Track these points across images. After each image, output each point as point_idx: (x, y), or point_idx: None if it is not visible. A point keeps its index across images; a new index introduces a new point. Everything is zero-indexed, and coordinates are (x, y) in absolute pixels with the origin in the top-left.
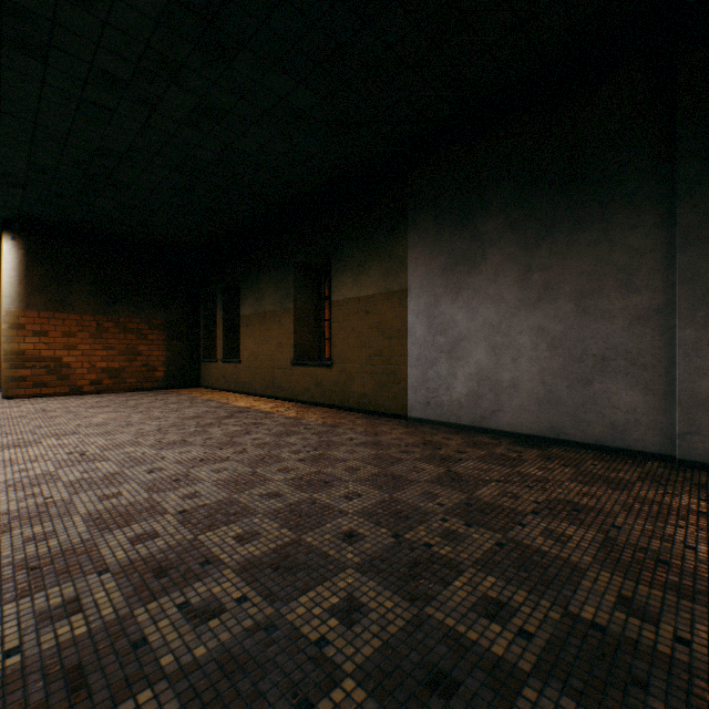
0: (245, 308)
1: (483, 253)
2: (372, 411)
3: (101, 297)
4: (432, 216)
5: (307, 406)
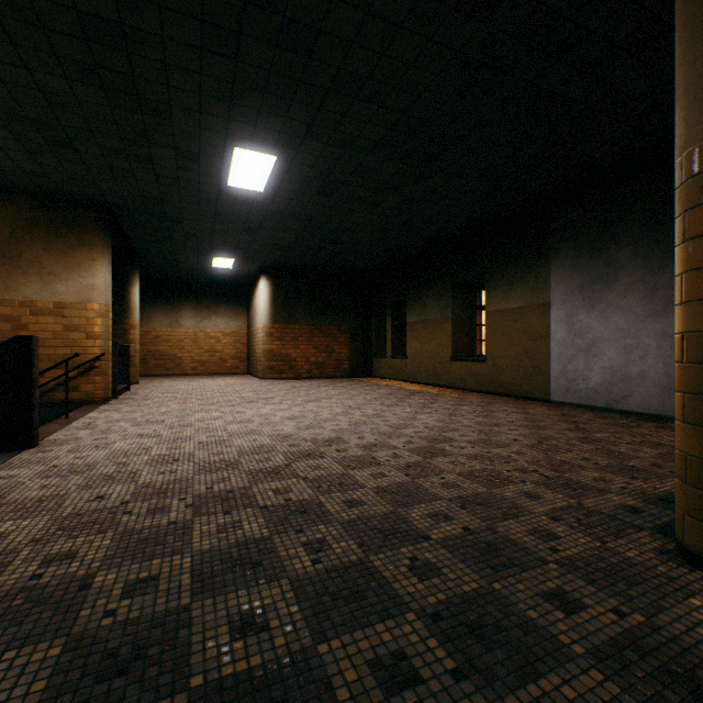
0: (410, 317)
1: (614, 275)
2: (519, 396)
3: (311, 313)
4: (571, 247)
5: (463, 391)
